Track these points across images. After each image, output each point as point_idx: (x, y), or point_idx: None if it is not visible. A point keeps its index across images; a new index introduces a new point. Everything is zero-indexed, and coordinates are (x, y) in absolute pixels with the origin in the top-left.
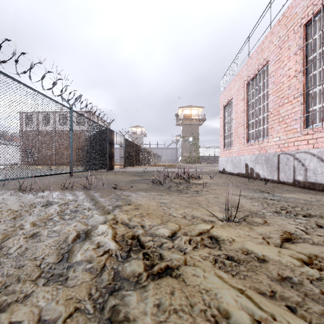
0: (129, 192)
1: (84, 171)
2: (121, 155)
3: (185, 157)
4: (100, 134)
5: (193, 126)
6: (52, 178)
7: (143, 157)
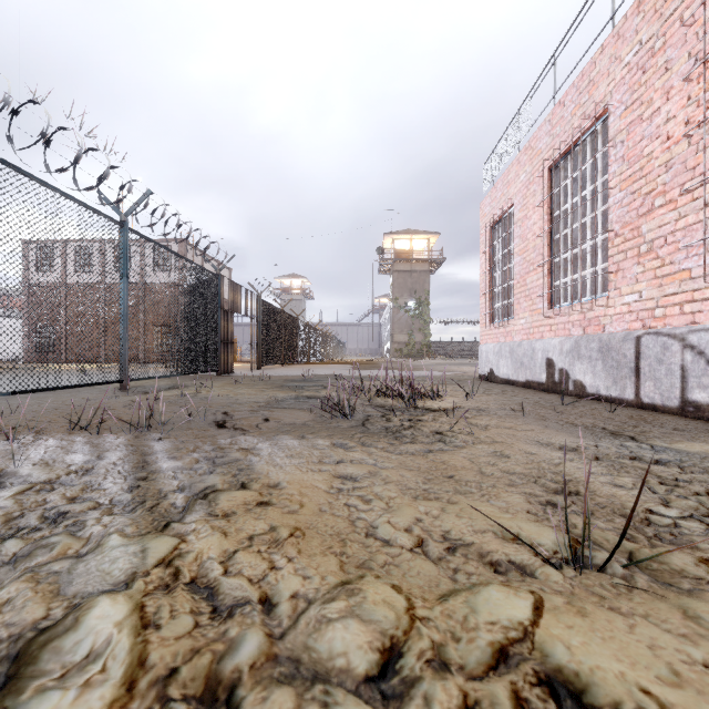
0: (255, 439)
1: (160, 377)
2: (254, 339)
3: (399, 344)
4: (201, 289)
5: (417, 276)
6: (73, 395)
7: (304, 343)
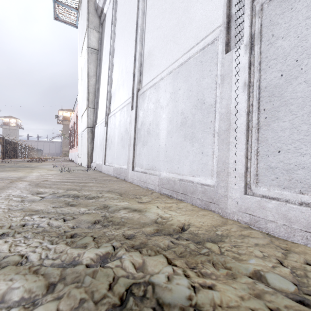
0: (20, 163)
1: None
2: (2, 151)
3: (65, 151)
4: None
5: None
6: None
7: (20, 151)
